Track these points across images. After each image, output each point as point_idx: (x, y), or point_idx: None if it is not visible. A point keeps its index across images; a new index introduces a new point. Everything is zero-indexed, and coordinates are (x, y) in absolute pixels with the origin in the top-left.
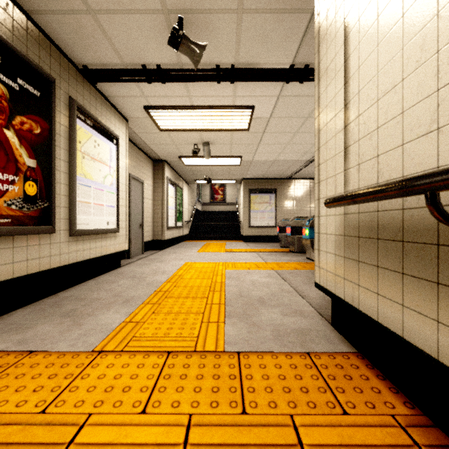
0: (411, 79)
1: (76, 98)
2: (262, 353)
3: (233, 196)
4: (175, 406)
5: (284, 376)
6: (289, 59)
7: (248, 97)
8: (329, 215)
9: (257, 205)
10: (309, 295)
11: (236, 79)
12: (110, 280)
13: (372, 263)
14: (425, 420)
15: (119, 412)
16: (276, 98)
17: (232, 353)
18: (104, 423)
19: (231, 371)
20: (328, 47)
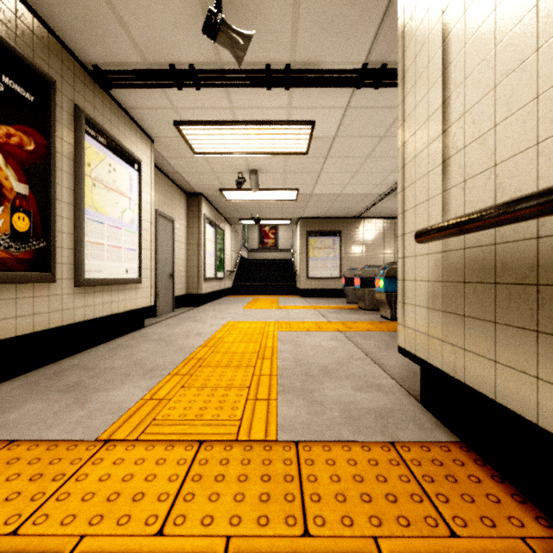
0: (552, 46)
1: (84, 108)
2: (329, 444)
3: (287, 241)
4: (207, 524)
5: (361, 477)
6: (361, 56)
7: (306, 109)
8: (419, 254)
9: (317, 251)
10: (387, 364)
11: (291, 84)
12: (129, 345)
13: (487, 318)
14: None
15: (125, 534)
16: (343, 110)
17: (288, 443)
18: (102, 551)
19: (286, 469)
20: (418, 27)
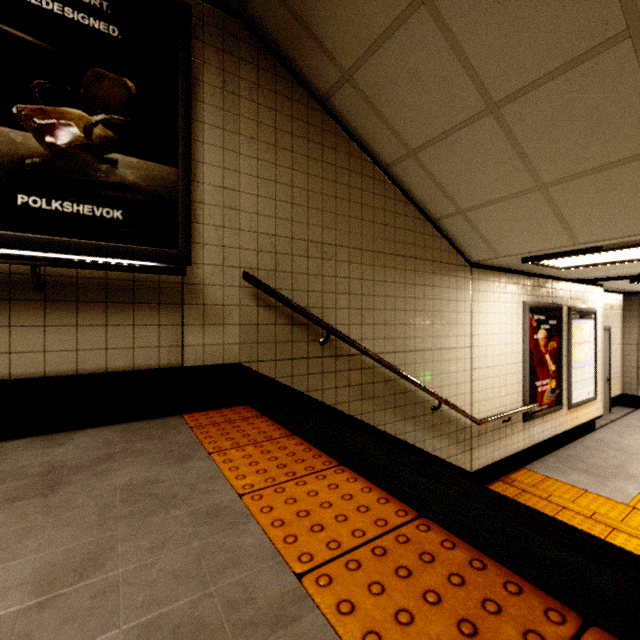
0: None
1: (569, 304)
2: None
3: None
4: None
5: None
6: None
7: None
8: None
9: None
10: None
11: None
12: (596, 448)
13: None
14: None
15: None
16: None
17: None
18: None
19: None
20: None
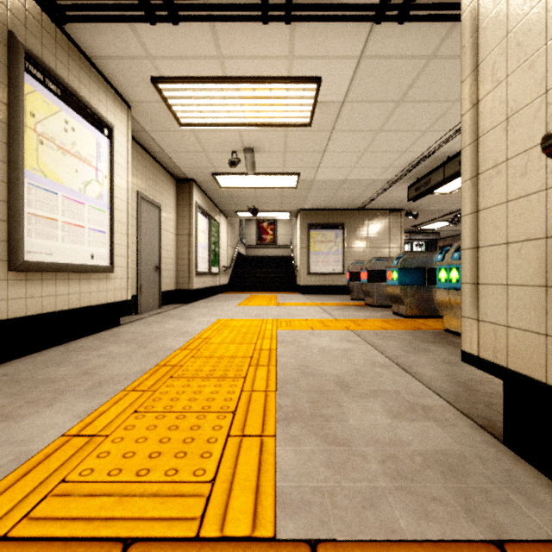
0: None
1: (24, 39)
2: (378, 549)
3: (286, 237)
4: None
5: None
6: None
7: (311, 59)
8: (518, 196)
9: (318, 245)
10: (423, 373)
11: (294, 16)
12: (91, 347)
13: None
14: None
15: None
16: (356, 62)
17: (297, 545)
18: None
19: None
20: None
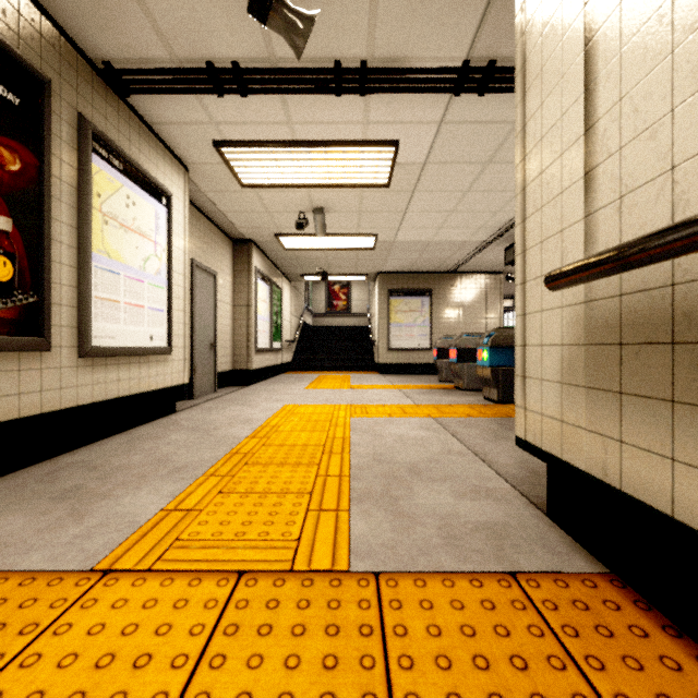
0: None
1: (91, 119)
2: (424, 576)
3: (362, 303)
4: None
5: (472, 628)
6: (461, 49)
7: (388, 124)
8: (547, 308)
9: (401, 316)
10: (497, 460)
11: (368, 89)
12: (154, 435)
13: (658, 395)
14: None
15: None
16: (437, 127)
17: (364, 574)
18: None
19: (362, 616)
20: None
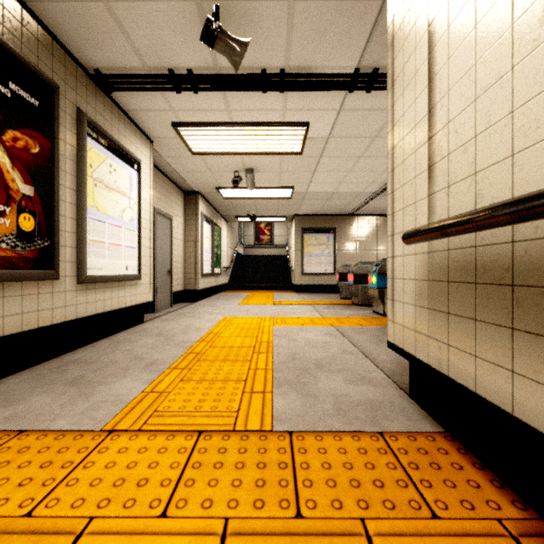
0: (525, 65)
1: (86, 111)
2: (321, 434)
3: (282, 237)
4: (207, 506)
5: (351, 464)
6: (353, 61)
7: (301, 111)
8: (407, 254)
9: (311, 248)
10: (378, 358)
11: (286, 88)
12: (129, 339)
13: (468, 315)
14: (543, 527)
15: (131, 516)
16: (337, 112)
17: (282, 433)
18: (110, 531)
19: (281, 457)
20: (406, 38)
